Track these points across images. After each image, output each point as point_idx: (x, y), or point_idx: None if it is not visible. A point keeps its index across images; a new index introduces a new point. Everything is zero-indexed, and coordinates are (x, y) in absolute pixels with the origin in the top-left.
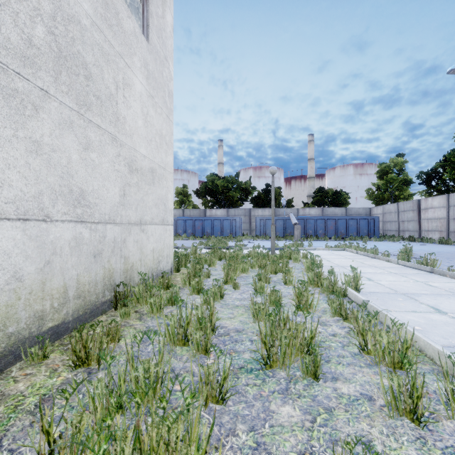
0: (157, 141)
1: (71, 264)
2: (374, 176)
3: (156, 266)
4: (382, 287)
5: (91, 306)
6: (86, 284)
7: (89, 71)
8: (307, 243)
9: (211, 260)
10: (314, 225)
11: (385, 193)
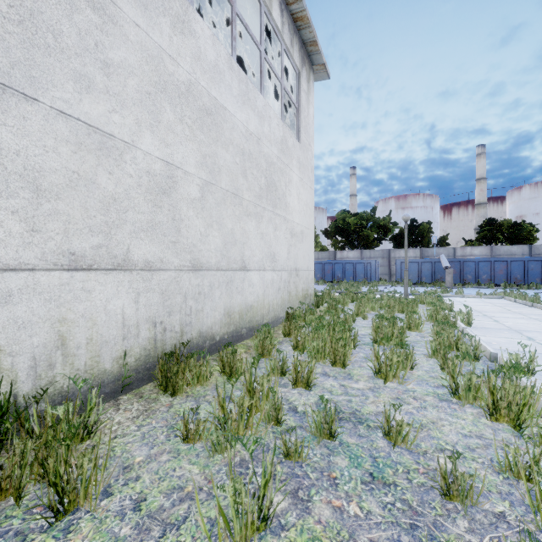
0: (304, 209)
1: (271, 292)
2: None
3: (304, 301)
4: (500, 326)
5: (277, 318)
6: (275, 305)
7: (276, 186)
8: None
9: (344, 301)
10: (475, 268)
11: None
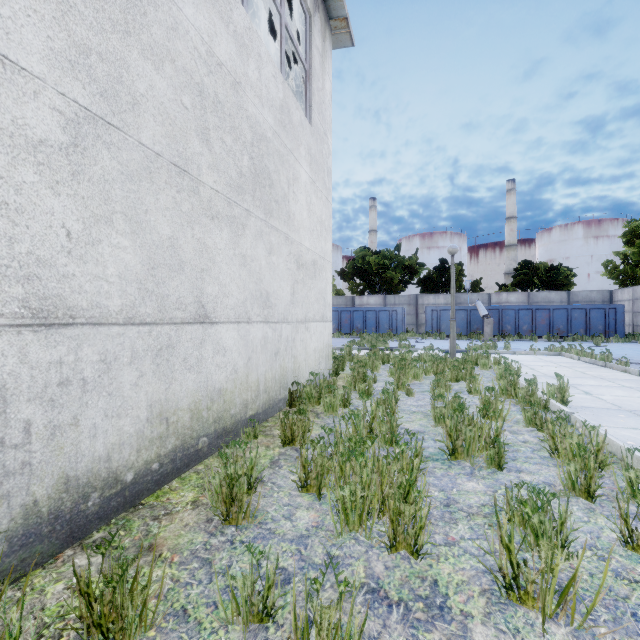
0: (318, 229)
1: (261, 361)
2: (620, 239)
3: (317, 367)
4: (601, 402)
5: (272, 402)
6: (269, 381)
7: (271, 179)
8: (503, 344)
9: (373, 363)
10: (515, 317)
11: (638, 267)
